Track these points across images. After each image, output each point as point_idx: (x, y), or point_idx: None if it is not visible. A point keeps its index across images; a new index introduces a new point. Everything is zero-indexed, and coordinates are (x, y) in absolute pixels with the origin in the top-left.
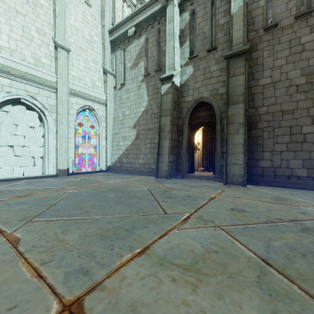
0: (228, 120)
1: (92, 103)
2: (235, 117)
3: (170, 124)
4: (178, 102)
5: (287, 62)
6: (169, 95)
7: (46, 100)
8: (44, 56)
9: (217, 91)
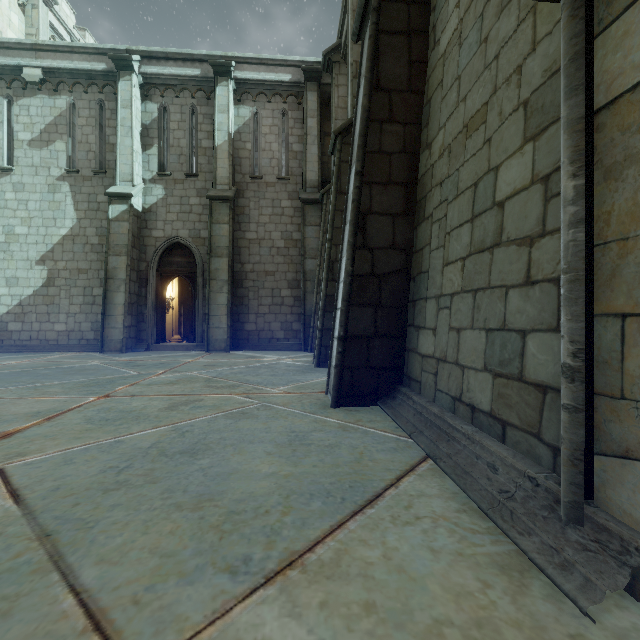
0: (211, 275)
1: None
2: (219, 273)
3: (126, 270)
4: (139, 235)
5: (270, 221)
6: (124, 224)
7: None
8: None
9: (199, 234)
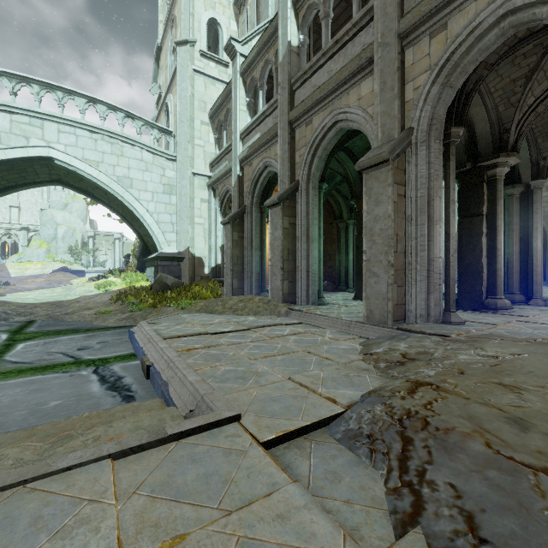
0: None
1: None
2: None
3: None
4: None
5: None
6: None
7: None
8: None
9: (547, 214)
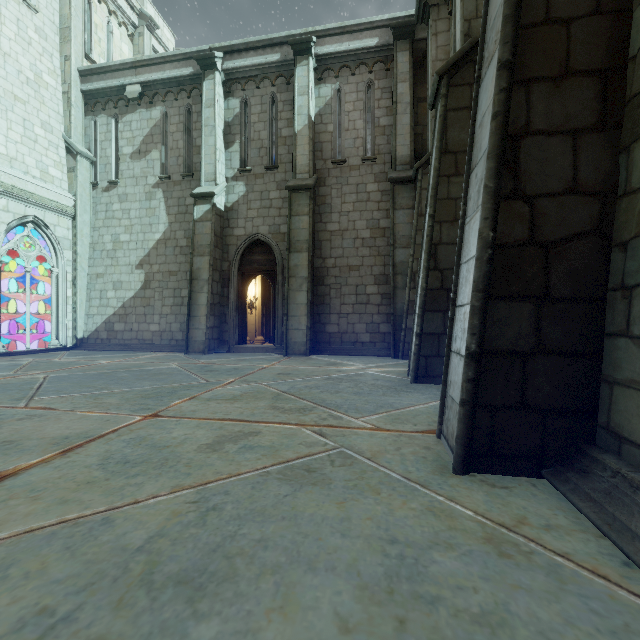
0: (290, 272)
1: (42, 212)
2: (298, 269)
3: (208, 270)
4: (222, 234)
5: (354, 209)
6: (207, 224)
7: None
8: None
9: (279, 229)
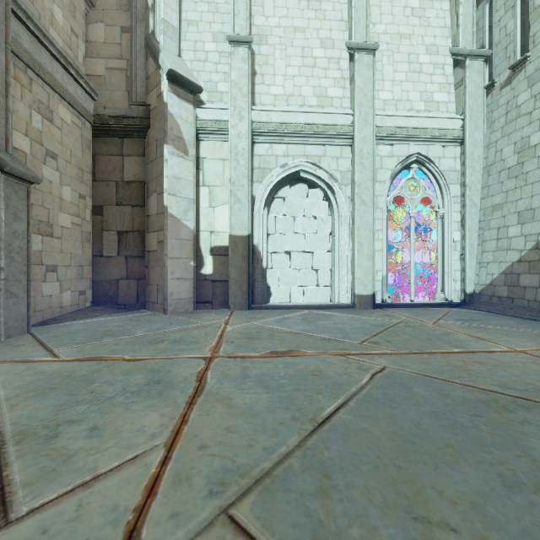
0: None
1: (425, 147)
2: None
3: None
4: None
5: None
6: None
7: (336, 164)
8: (332, 85)
9: None
